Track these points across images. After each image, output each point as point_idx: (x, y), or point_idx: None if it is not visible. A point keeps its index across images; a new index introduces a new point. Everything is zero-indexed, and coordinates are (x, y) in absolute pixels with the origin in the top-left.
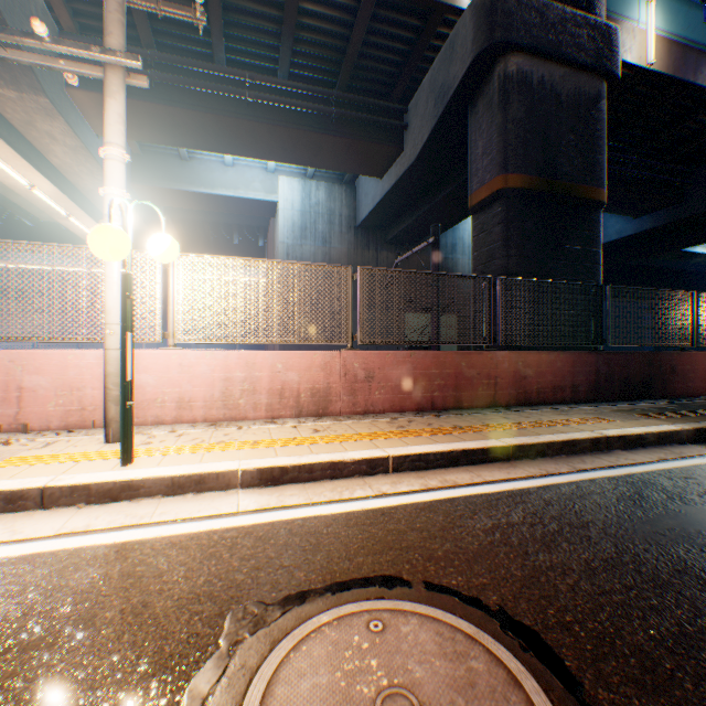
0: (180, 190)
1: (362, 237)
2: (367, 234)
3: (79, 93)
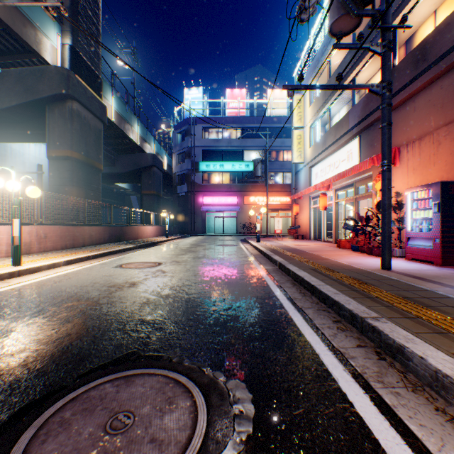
0: None
1: None
2: None
3: None
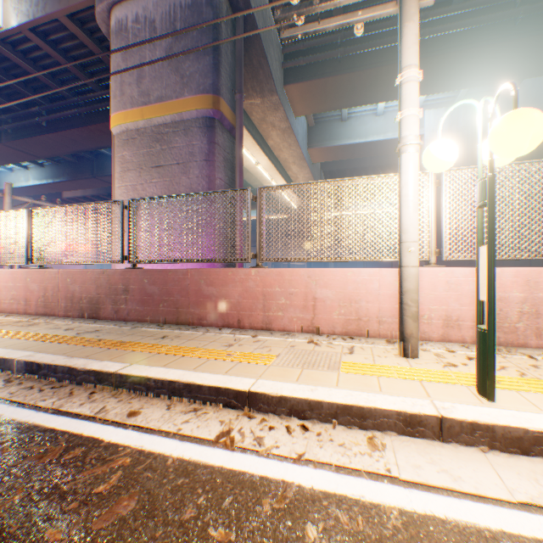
0: (340, 145)
1: None
2: None
3: (291, 87)
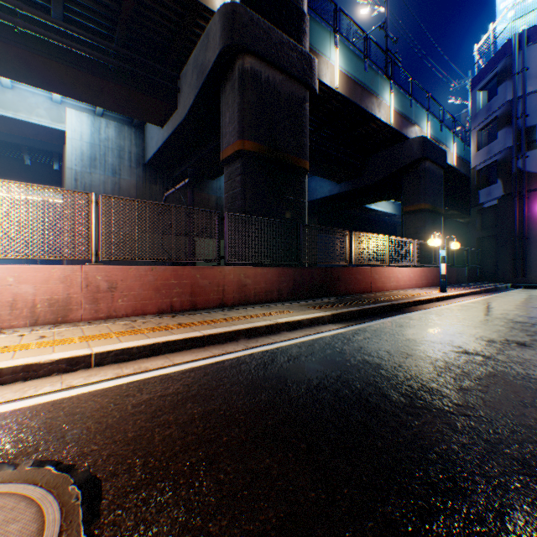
0: None
1: (151, 173)
2: (156, 171)
3: None
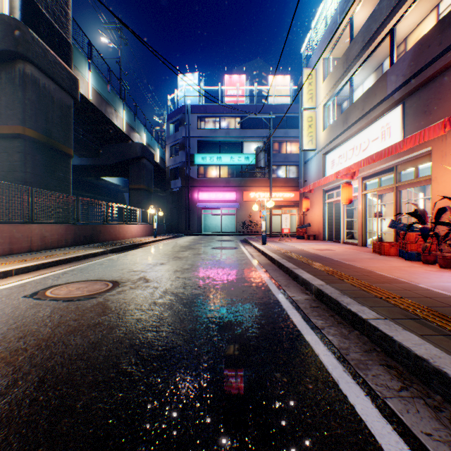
0: None
1: None
2: None
3: None
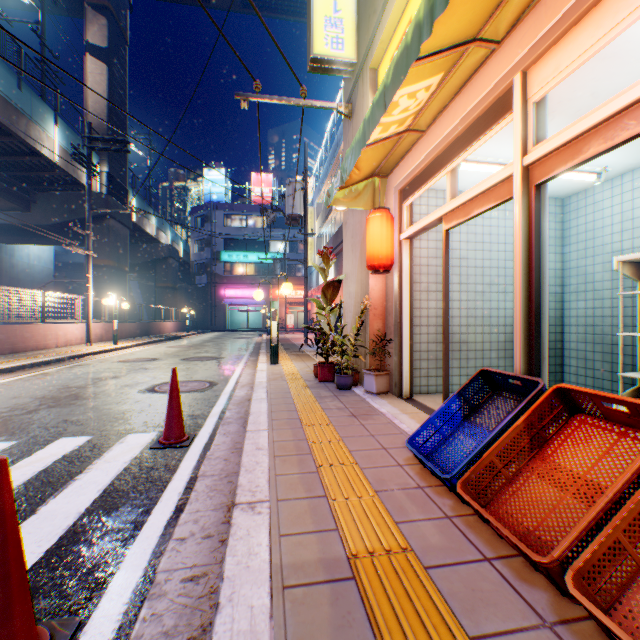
0: None
1: None
2: None
3: None
